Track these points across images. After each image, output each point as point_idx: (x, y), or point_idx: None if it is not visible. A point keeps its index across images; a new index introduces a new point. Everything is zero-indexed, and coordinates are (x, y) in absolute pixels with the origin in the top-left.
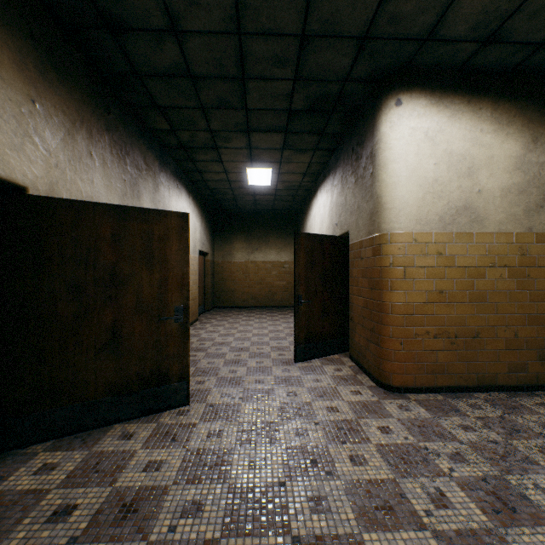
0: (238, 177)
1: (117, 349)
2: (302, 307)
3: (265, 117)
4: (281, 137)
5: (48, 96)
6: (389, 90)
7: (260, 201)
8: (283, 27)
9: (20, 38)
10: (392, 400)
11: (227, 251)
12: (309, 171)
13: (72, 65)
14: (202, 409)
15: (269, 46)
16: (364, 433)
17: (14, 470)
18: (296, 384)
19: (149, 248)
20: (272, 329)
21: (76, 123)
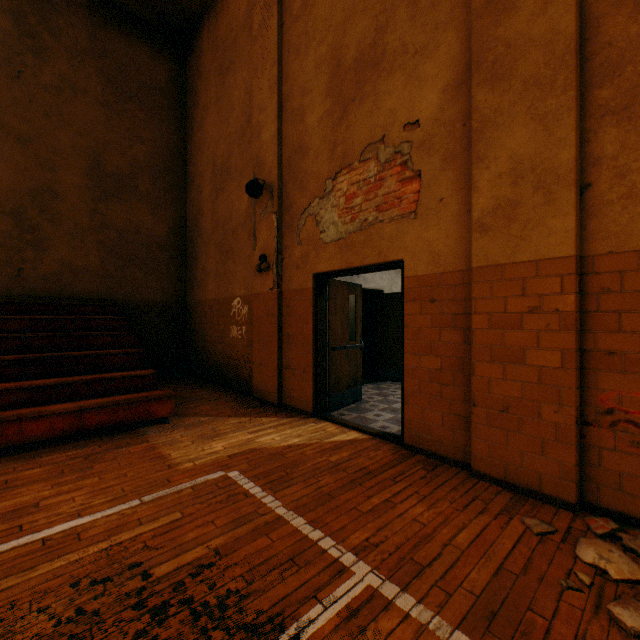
0: None
1: None
2: None
3: None
4: None
5: None
6: None
7: None
8: None
9: None
10: None
11: None
12: None
13: None
14: None
15: None
16: None
17: (381, 384)
18: None
19: None
20: None
21: None
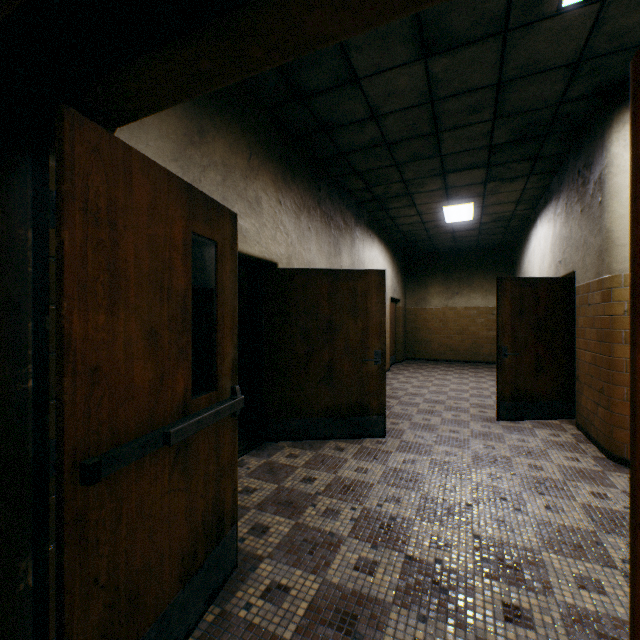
0: (433, 217)
1: (331, 381)
2: (507, 360)
3: (461, 158)
4: (482, 172)
5: (287, 195)
6: (622, 102)
7: (460, 238)
8: (476, 84)
9: (275, 163)
10: (623, 474)
11: (421, 297)
12: (523, 198)
13: (299, 164)
14: (397, 443)
15: (462, 101)
16: (570, 493)
17: (274, 452)
18: (496, 440)
19: (354, 301)
20: (474, 386)
21: (301, 207)
